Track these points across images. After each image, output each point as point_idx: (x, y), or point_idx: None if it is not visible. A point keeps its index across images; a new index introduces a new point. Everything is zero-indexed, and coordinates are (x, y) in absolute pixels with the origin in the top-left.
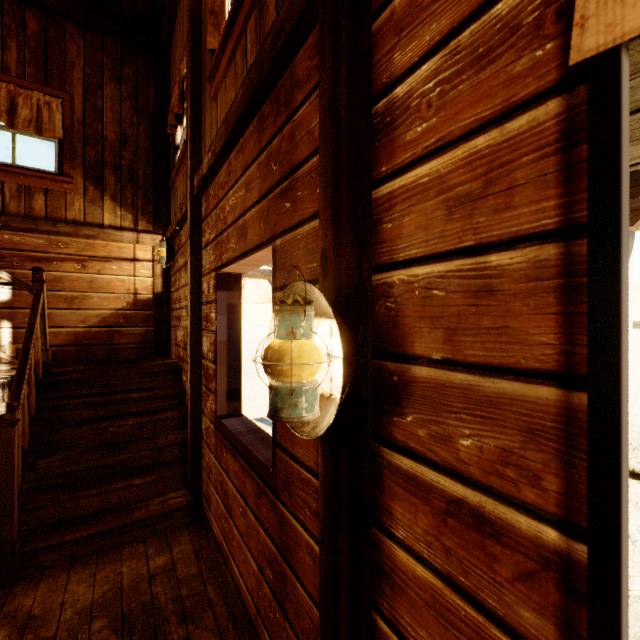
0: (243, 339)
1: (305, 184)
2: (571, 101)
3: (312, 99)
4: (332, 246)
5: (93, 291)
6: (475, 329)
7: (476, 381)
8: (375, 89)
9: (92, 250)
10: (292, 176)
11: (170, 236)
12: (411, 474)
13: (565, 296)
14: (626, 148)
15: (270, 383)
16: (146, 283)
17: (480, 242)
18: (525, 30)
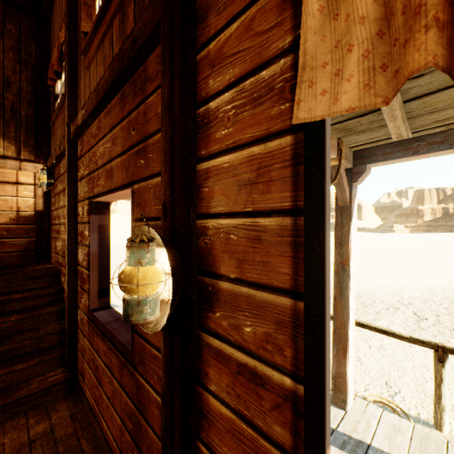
0: (116, 242)
1: (154, 150)
2: (297, 139)
3: (159, 92)
4: (170, 200)
5: None
6: (252, 261)
7: (253, 292)
8: (198, 99)
9: None
10: (145, 142)
11: (50, 166)
12: (219, 349)
13: (294, 247)
14: (329, 162)
15: (123, 297)
16: (28, 202)
17: (255, 209)
18: (276, 91)
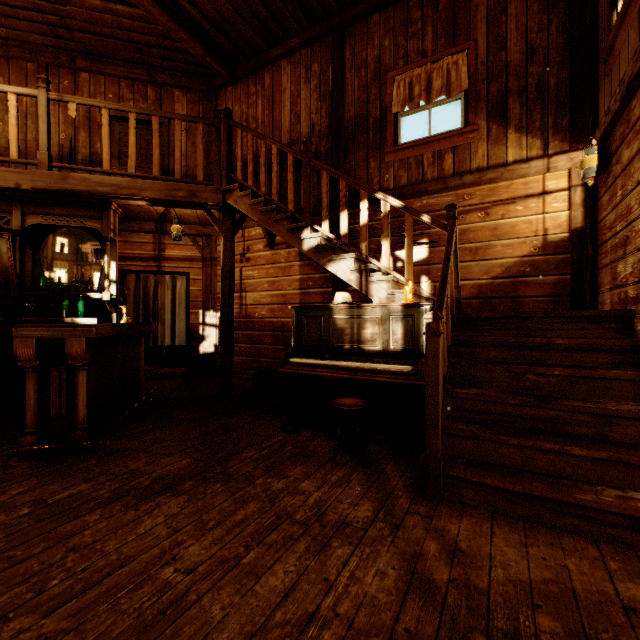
0: None
1: None
2: None
3: None
4: None
5: (495, 239)
6: None
7: None
8: None
9: (494, 195)
10: None
11: (602, 133)
12: None
13: None
14: None
15: None
16: (558, 219)
17: None
18: None
